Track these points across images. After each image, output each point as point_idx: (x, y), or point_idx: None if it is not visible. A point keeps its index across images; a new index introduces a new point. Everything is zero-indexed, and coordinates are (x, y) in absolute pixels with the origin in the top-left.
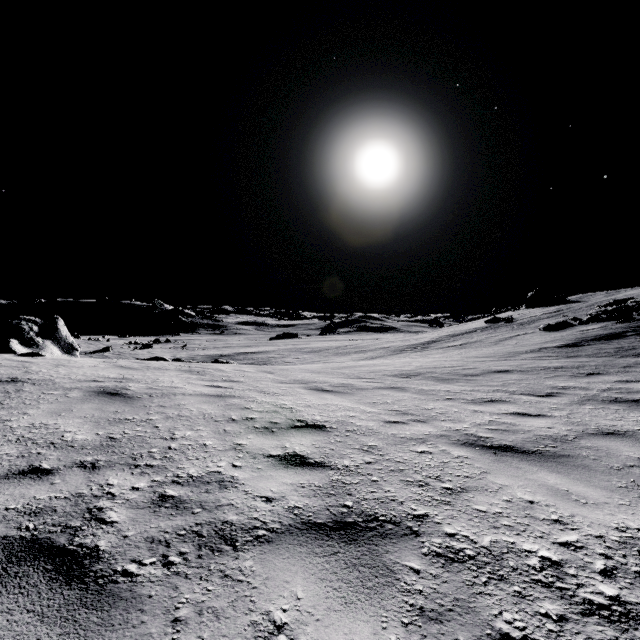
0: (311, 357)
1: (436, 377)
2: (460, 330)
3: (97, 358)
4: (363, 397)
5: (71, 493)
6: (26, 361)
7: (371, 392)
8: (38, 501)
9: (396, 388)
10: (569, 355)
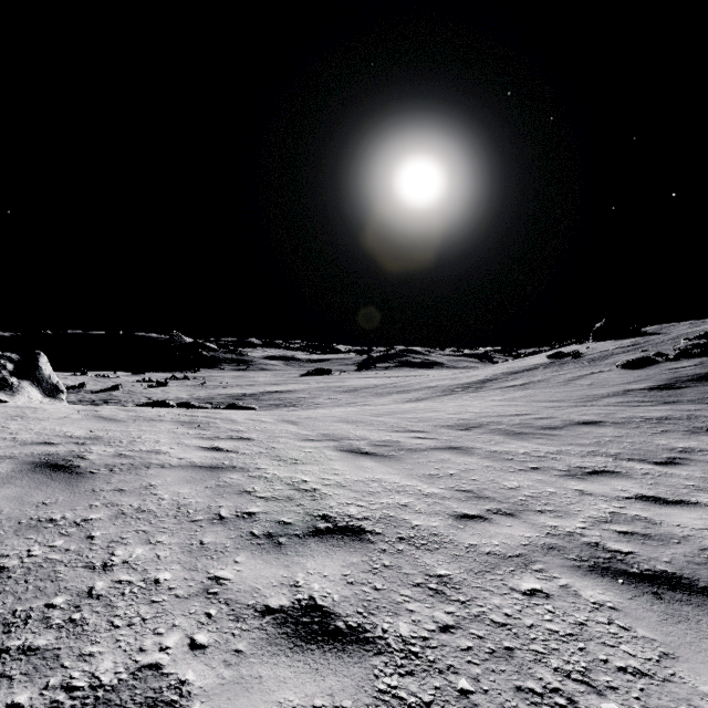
0: (346, 398)
1: (504, 430)
2: (518, 367)
3: (104, 398)
4: (415, 465)
5: None
6: None
7: (425, 456)
8: None
9: (457, 449)
10: (666, 400)
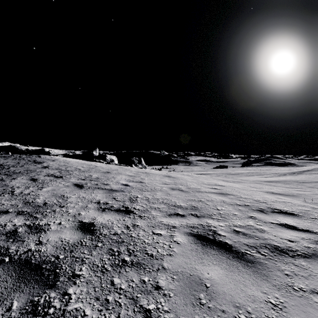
0: (232, 176)
1: (284, 182)
2: None
3: None
4: (242, 184)
5: (174, 186)
6: (141, 169)
7: (247, 183)
8: (170, 186)
9: (258, 183)
10: None
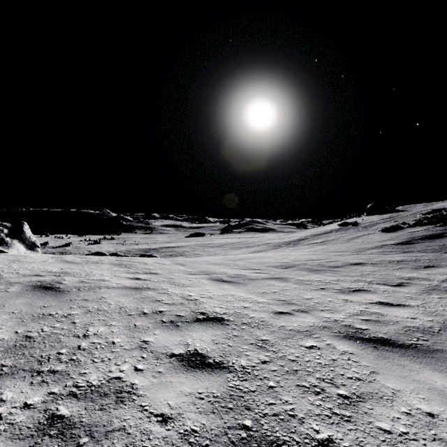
0: (214, 250)
1: (308, 268)
2: (320, 231)
3: (60, 251)
4: (254, 287)
5: None
6: None
7: (260, 282)
8: None
9: (279, 278)
10: (405, 251)
